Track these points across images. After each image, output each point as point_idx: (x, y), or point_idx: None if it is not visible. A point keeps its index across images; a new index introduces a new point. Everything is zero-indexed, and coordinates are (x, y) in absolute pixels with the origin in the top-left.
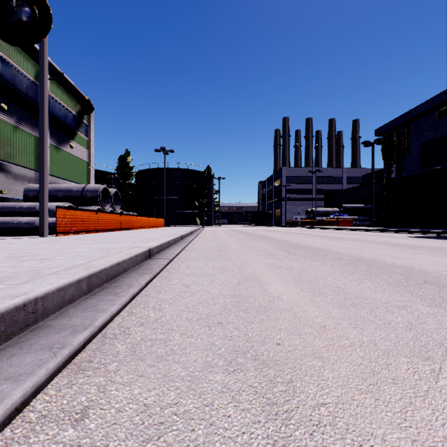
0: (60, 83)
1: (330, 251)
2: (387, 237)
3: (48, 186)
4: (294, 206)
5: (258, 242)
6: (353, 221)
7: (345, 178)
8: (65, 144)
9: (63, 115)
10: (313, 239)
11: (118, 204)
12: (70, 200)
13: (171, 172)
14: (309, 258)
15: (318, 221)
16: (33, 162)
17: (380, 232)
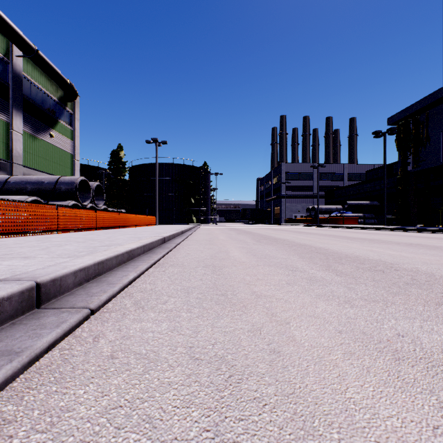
0: (35, 62)
1: (407, 270)
2: (429, 239)
3: (15, 178)
4: (294, 203)
5: (270, 248)
6: (358, 218)
7: (346, 174)
8: (43, 132)
9: (41, 100)
10: (339, 242)
11: (101, 200)
12: (41, 194)
13: (166, 167)
14: (406, 296)
15: (320, 219)
16: (2, 150)
17: (401, 231)
